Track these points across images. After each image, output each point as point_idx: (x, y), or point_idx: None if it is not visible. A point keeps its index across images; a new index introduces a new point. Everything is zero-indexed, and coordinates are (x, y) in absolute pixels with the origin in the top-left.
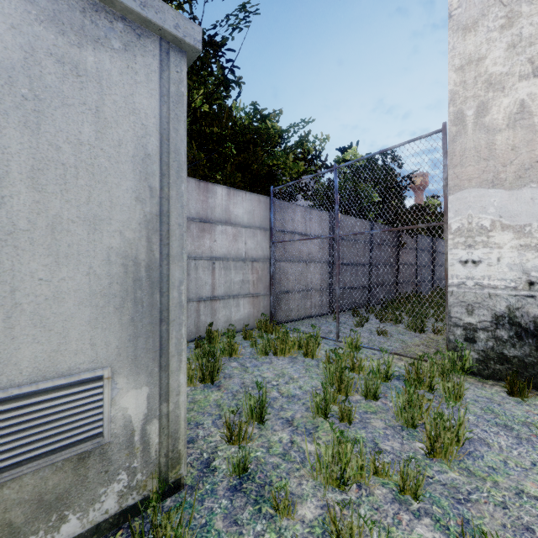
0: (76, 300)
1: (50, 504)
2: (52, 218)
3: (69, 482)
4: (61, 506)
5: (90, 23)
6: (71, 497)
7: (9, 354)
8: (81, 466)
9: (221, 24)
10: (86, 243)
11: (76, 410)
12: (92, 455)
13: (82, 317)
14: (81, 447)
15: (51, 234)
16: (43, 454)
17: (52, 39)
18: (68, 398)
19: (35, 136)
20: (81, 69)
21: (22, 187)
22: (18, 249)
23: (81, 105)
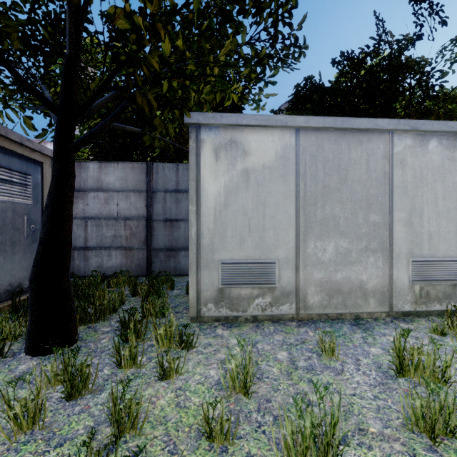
0: (452, 234)
1: (446, 296)
2: (447, 208)
3: (451, 291)
4: (449, 298)
5: (456, 143)
6: (451, 296)
7: (438, 248)
8: (454, 288)
9: (436, 61)
10: (455, 215)
11: (453, 269)
12: (456, 286)
13: (454, 239)
14: (454, 282)
15: (447, 213)
16: (445, 279)
17: (447, 153)
18: (451, 265)
19: (443, 184)
20: (454, 159)
21: (440, 200)
22: (440, 218)
23: (454, 170)
